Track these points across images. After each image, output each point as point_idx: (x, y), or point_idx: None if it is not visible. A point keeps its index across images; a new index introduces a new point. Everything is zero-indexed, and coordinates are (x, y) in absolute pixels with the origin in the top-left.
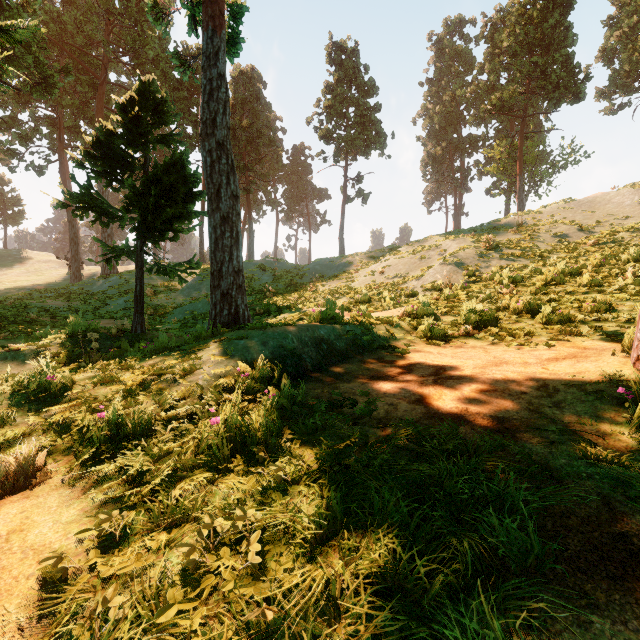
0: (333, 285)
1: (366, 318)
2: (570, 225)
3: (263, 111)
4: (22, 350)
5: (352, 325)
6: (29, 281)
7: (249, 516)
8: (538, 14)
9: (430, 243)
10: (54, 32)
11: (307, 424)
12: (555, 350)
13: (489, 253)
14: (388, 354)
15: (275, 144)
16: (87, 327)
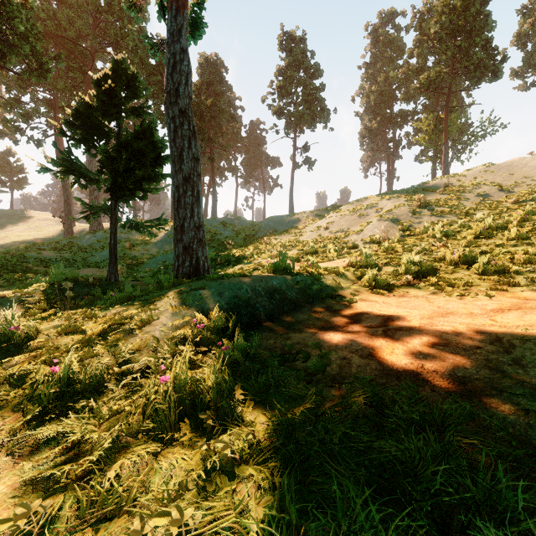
0: (284, 239)
1: (315, 269)
2: (491, 186)
3: (225, 92)
4: (8, 297)
5: (302, 275)
6: (30, 236)
7: (187, 517)
8: (461, 4)
9: (368, 202)
10: (50, 27)
11: (259, 382)
12: (497, 300)
13: (421, 210)
14: (336, 303)
15: (235, 119)
16: (67, 276)
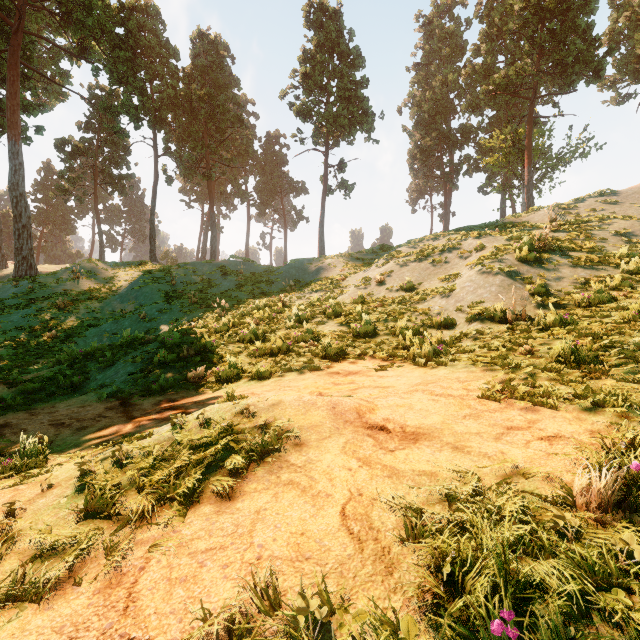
0: (313, 297)
1: None
2: (631, 220)
3: (228, 83)
4: None
5: None
6: None
7: None
8: None
9: (441, 242)
10: None
11: None
12: None
13: (549, 257)
14: None
15: (243, 123)
16: None
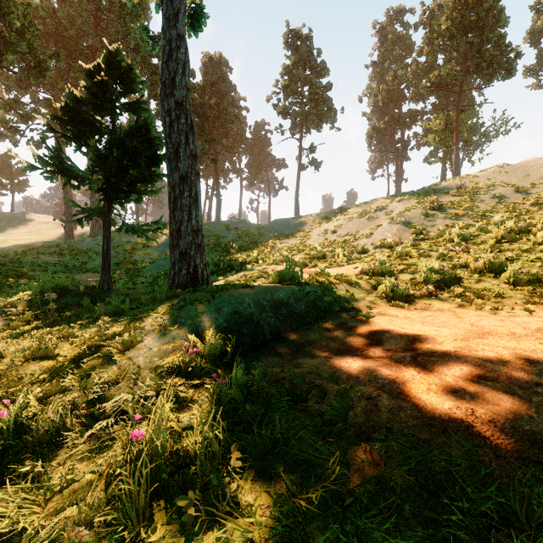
0: (290, 242)
1: (325, 277)
2: (507, 187)
3: (229, 92)
4: None
5: (312, 286)
6: (30, 239)
7: None
8: None
9: (377, 204)
10: (50, 26)
11: (263, 435)
12: (539, 317)
13: (434, 213)
14: (351, 318)
15: (239, 120)
16: (55, 285)
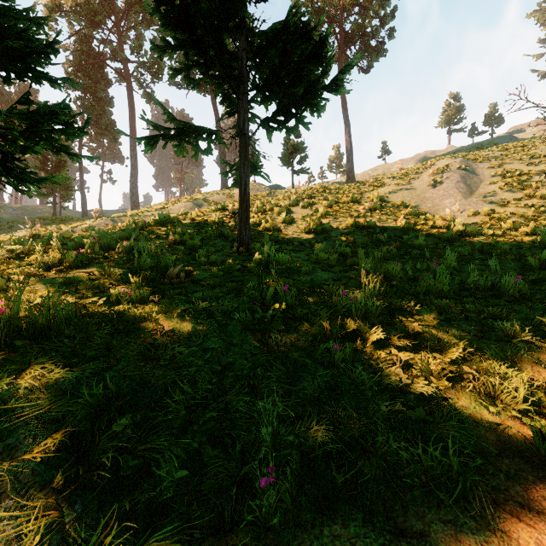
0: None
1: None
2: None
3: None
4: None
5: None
6: None
7: None
8: None
9: None
10: None
11: None
12: None
13: None
14: None
15: None
16: None
